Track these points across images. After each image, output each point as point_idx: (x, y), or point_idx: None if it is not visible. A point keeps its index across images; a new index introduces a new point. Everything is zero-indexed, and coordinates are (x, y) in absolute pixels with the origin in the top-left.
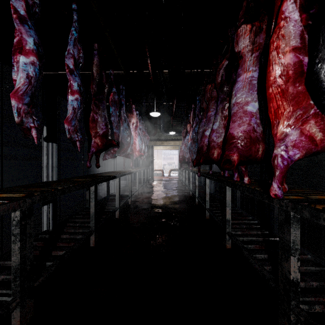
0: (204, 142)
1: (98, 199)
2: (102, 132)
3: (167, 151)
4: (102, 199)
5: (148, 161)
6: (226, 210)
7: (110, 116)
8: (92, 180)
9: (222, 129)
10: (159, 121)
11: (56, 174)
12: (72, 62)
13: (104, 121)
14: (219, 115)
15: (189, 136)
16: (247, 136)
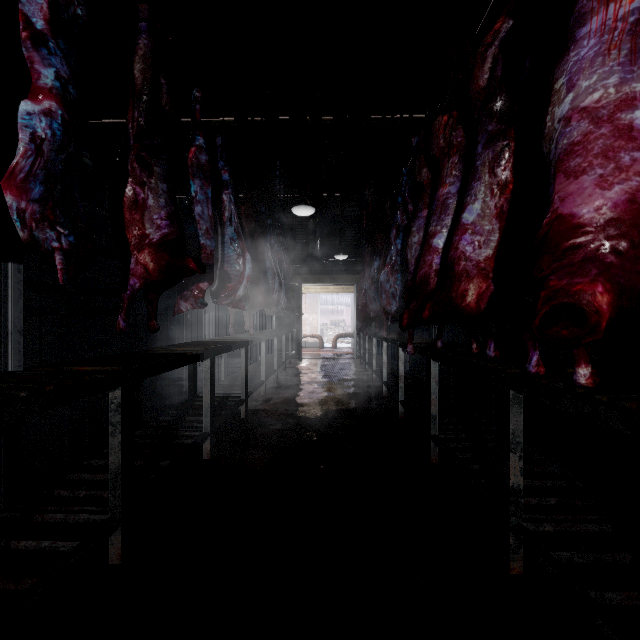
0: (431, 267)
1: (171, 405)
2: (161, 240)
3: (330, 296)
4: (176, 409)
5: (290, 317)
6: (510, 462)
7: (192, 206)
8: (122, 368)
9: (490, 225)
10: (313, 231)
11: (16, 354)
12: (46, 12)
13: (167, 209)
14: (481, 183)
15: (381, 261)
16: (639, 220)
